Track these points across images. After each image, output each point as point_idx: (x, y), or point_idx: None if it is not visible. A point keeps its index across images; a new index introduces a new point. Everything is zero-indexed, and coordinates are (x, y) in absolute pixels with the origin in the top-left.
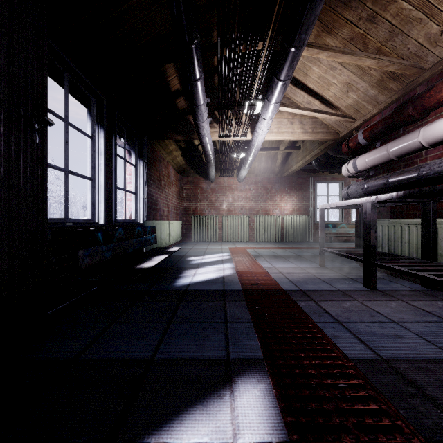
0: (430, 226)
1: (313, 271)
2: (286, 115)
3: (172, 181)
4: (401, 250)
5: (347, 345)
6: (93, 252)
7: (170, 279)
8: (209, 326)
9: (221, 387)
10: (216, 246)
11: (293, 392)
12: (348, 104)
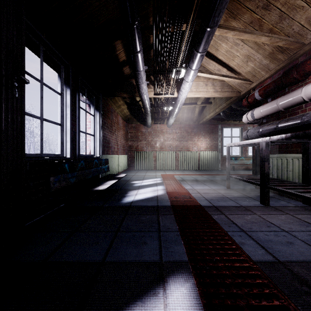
0: (309, 159)
1: (222, 192)
2: (202, 79)
3: (120, 127)
4: (287, 176)
5: (251, 250)
6: (61, 179)
7: (118, 198)
8: (146, 234)
9: (156, 285)
10: (152, 173)
11: (212, 290)
12: (247, 70)
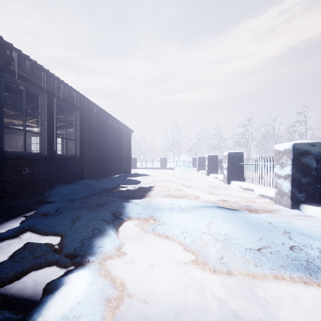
0: None
1: None
2: None
3: None
4: None
5: None
6: None
7: None
8: None
9: None
10: None
11: None
12: None
